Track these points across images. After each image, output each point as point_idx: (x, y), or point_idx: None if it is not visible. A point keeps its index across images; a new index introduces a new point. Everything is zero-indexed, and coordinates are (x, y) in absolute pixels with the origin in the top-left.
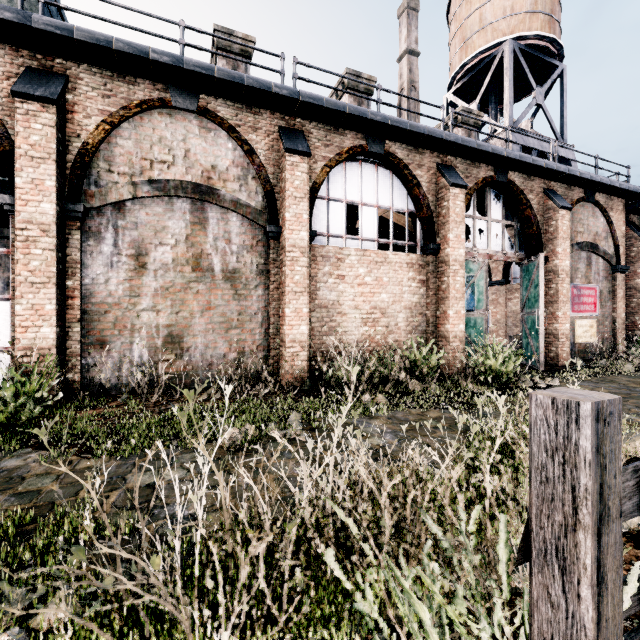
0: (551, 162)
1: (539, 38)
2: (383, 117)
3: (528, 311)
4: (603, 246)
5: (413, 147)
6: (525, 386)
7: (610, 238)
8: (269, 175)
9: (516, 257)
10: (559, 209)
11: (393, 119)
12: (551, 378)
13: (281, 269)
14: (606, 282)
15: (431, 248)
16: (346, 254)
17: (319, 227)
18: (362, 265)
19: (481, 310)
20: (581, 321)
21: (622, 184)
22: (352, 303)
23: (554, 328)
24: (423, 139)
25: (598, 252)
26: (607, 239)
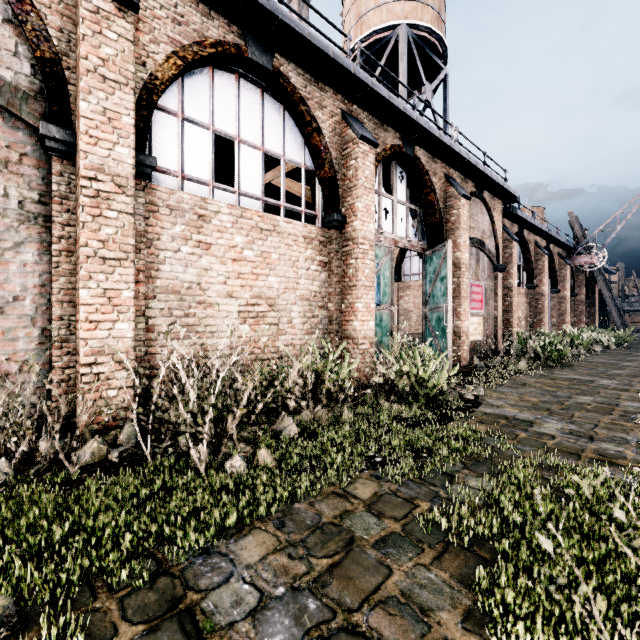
0: (455, 143)
1: (429, 32)
2: (271, 3)
3: (432, 307)
4: (488, 244)
5: (312, 77)
6: (453, 400)
7: (493, 237)
8: (49, 28)
9: (419, 246)
10: (461, 197)
11: (286, 13)
12: (468, 384)
13: (76, 214)
14: (489, 280)
15: (335, 219)
16: (213, 210)
17: (165, 159)
18: (239, 231)
19: (387, 305)
20: (472, 318)
21: (505, 184)
22: (223, 288)
23: (456, 326)
24: (326, 65)
25: (485, 250)
26: (491, 238)
